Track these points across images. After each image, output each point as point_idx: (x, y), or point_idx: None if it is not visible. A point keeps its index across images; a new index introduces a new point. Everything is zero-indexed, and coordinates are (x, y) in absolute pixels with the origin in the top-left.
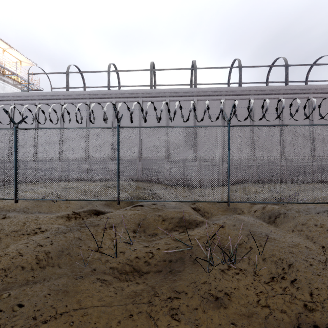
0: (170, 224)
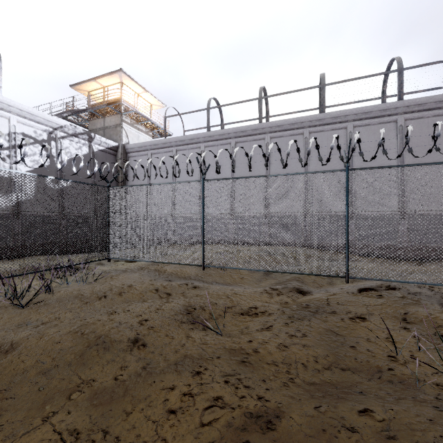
0: None
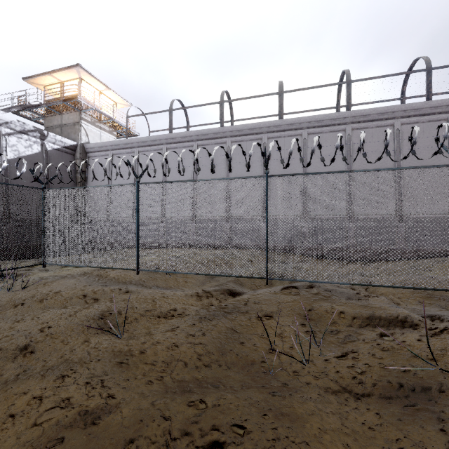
0: (355, 319)
